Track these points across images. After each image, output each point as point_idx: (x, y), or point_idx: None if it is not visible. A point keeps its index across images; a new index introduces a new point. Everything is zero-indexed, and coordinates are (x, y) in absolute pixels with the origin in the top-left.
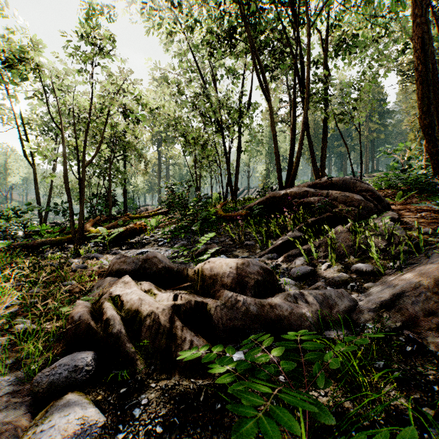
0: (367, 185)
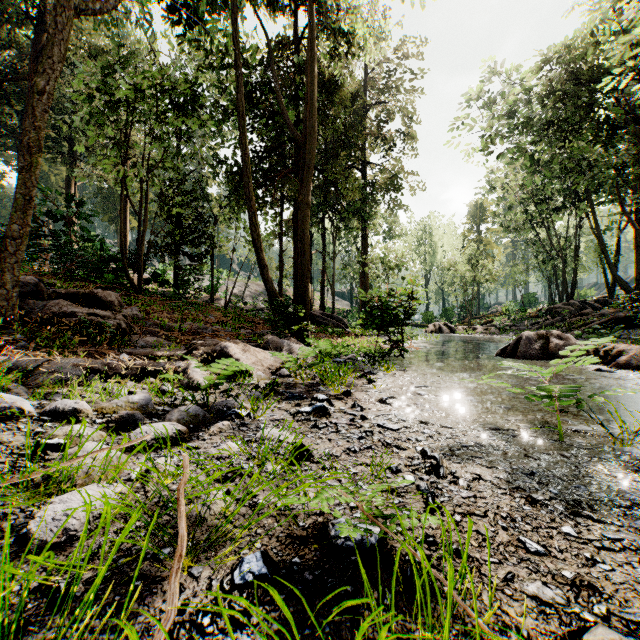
0: (579, 304)
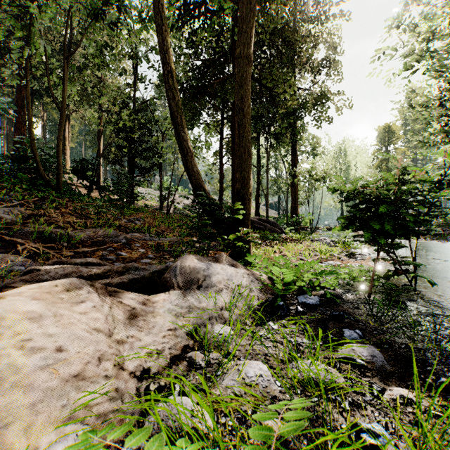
0: None
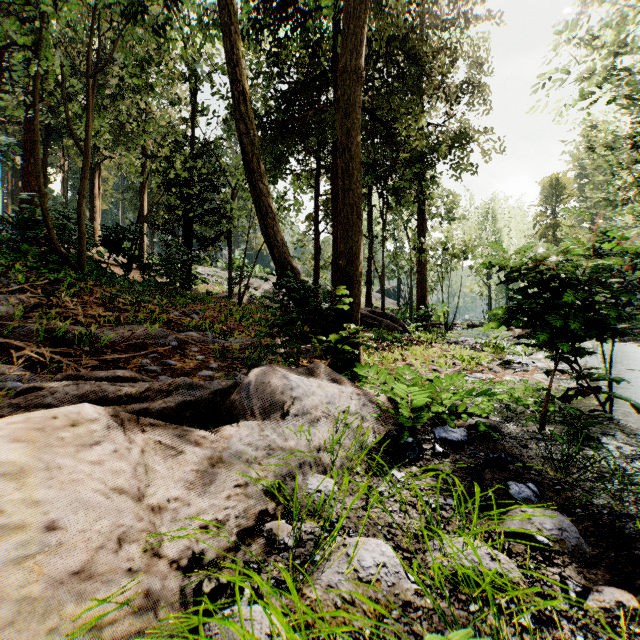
0: None
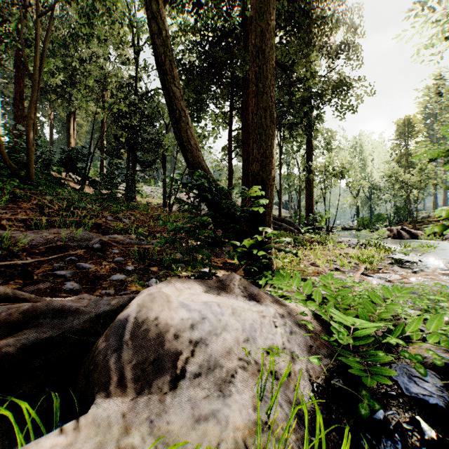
0: None
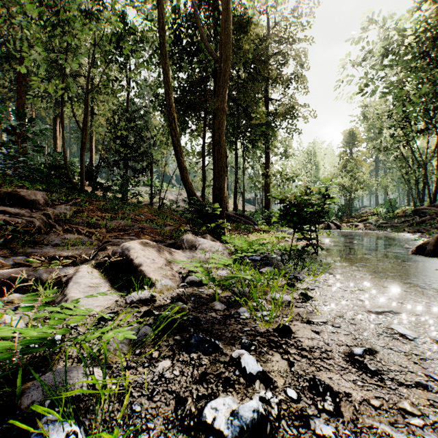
0: None
